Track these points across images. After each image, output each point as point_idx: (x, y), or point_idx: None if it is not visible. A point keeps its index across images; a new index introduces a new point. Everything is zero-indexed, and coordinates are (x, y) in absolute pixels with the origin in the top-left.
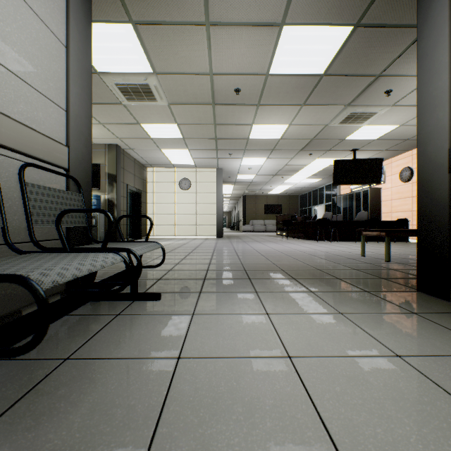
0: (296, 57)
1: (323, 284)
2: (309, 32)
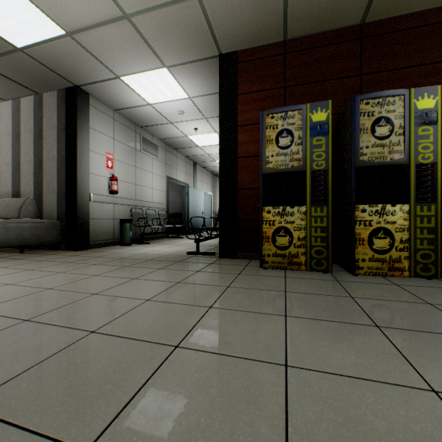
0: (2, 3)
1: (99, 254)
2: (40, 35)
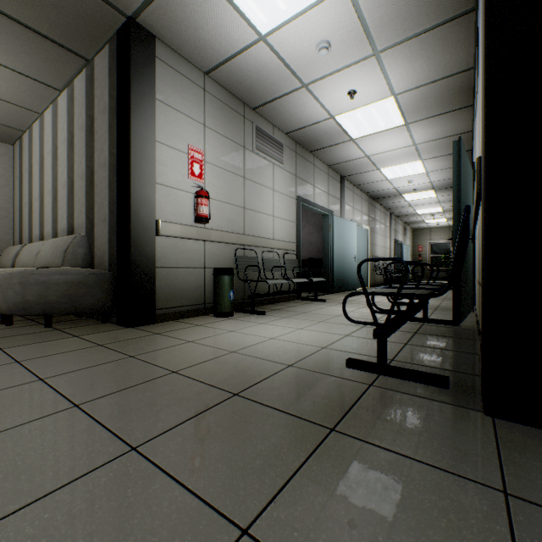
0: None
1: (149, 344)
2: None
